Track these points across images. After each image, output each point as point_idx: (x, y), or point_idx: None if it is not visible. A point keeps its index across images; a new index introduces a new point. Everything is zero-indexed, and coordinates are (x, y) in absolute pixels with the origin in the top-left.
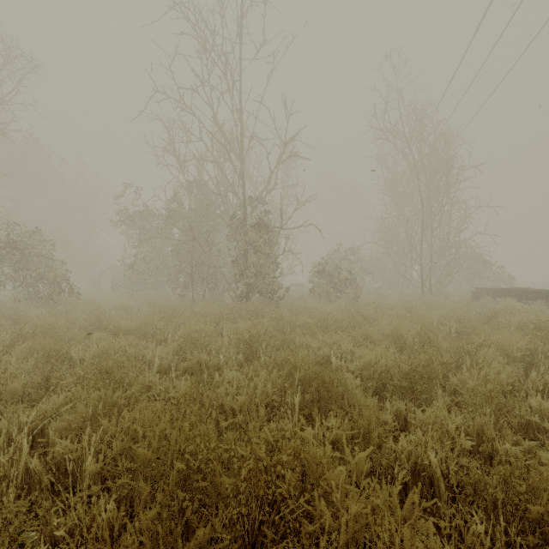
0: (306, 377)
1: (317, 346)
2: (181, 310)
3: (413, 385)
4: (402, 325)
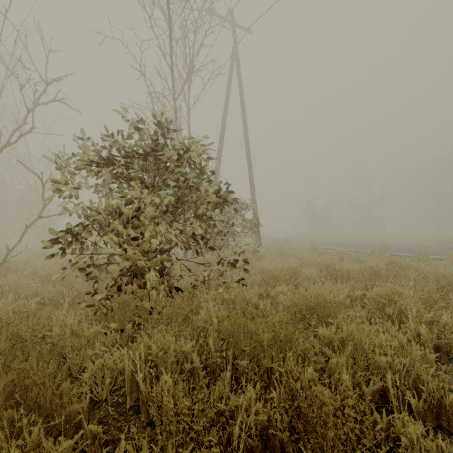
0: None
1: None
2: None
3: None
4: None
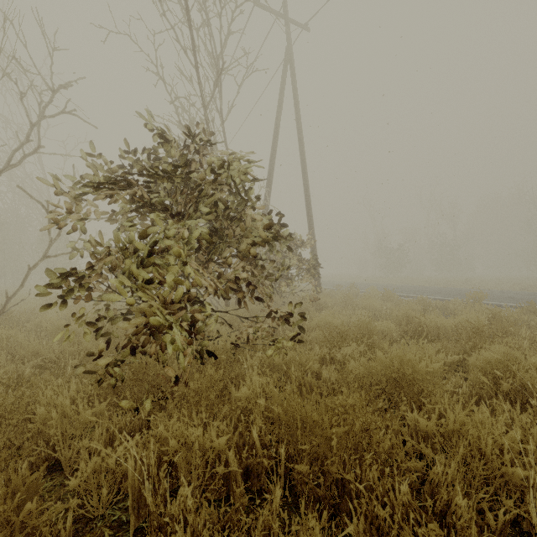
0: None
1: None
2: None
3: None
4: None
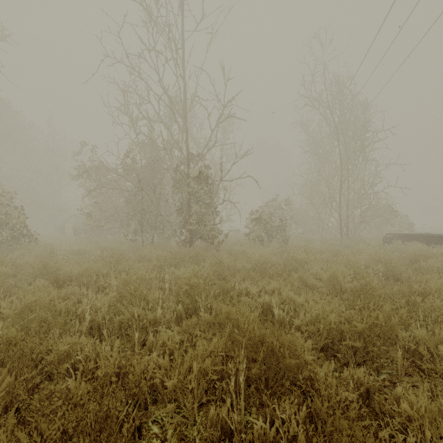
0: (251, 341)
1: (257, 292)
2: (131, 253)
3: (368, 345)
4: (338, 271)
